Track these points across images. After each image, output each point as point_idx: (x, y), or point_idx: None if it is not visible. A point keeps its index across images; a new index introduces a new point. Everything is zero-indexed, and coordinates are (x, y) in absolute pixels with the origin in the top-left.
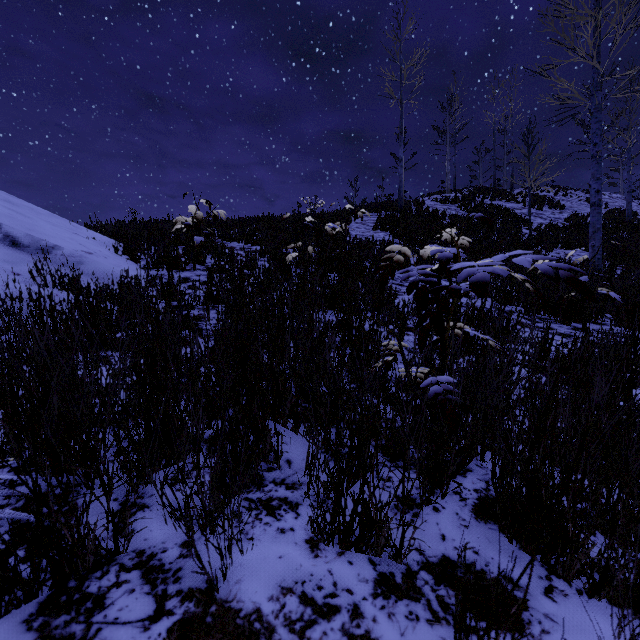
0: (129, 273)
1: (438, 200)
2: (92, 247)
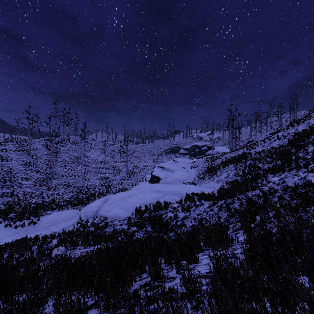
0: None
1: (44, 145)
2: None
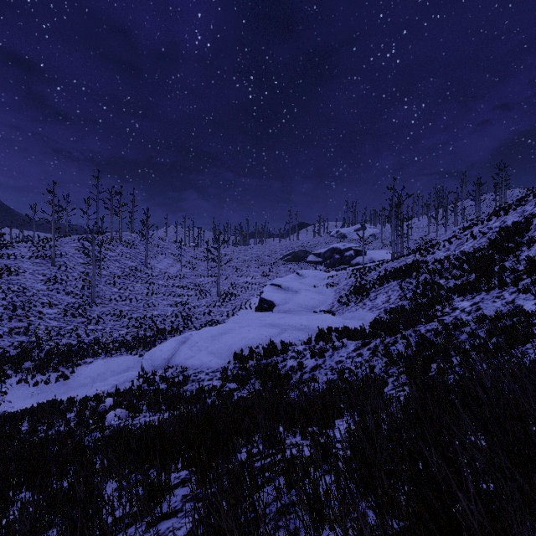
0: None
1: (79, 249)
2: None
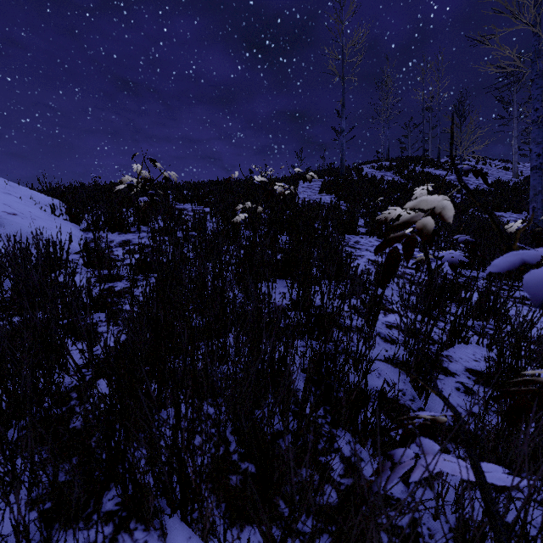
0: (59, 236)
1: (375, 168)
2: (20, 207)
